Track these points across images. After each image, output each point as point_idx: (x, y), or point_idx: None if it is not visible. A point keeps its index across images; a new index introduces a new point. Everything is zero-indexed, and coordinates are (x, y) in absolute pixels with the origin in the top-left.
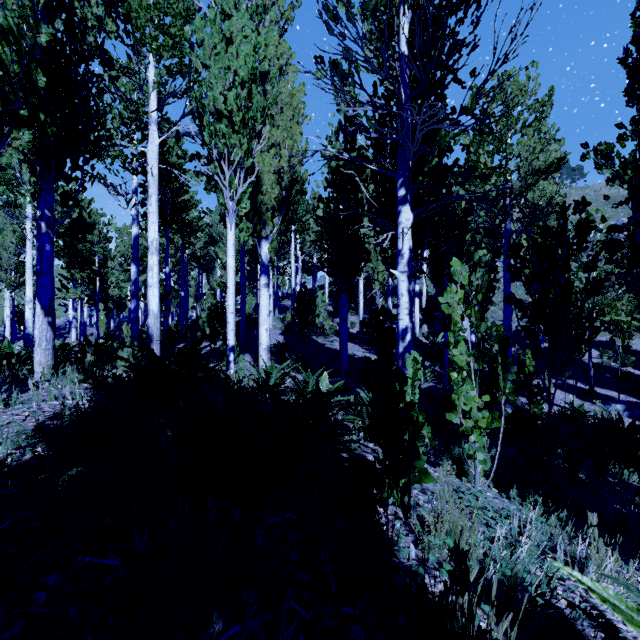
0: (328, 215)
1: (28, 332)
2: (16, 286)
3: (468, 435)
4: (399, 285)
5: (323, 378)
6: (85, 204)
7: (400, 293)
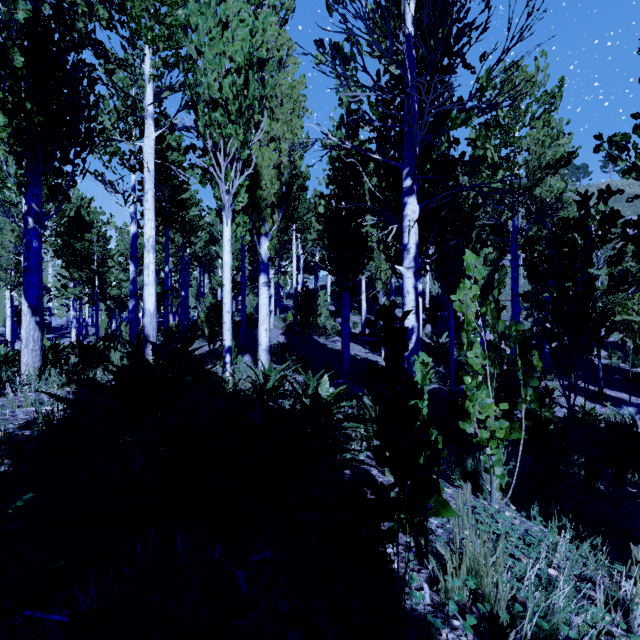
0: (330, 212)
1: None
2: (15, 286)
3: None
4: (405, 282)
5: (323, 382)
6: (85, 203)
7: (406, 290)
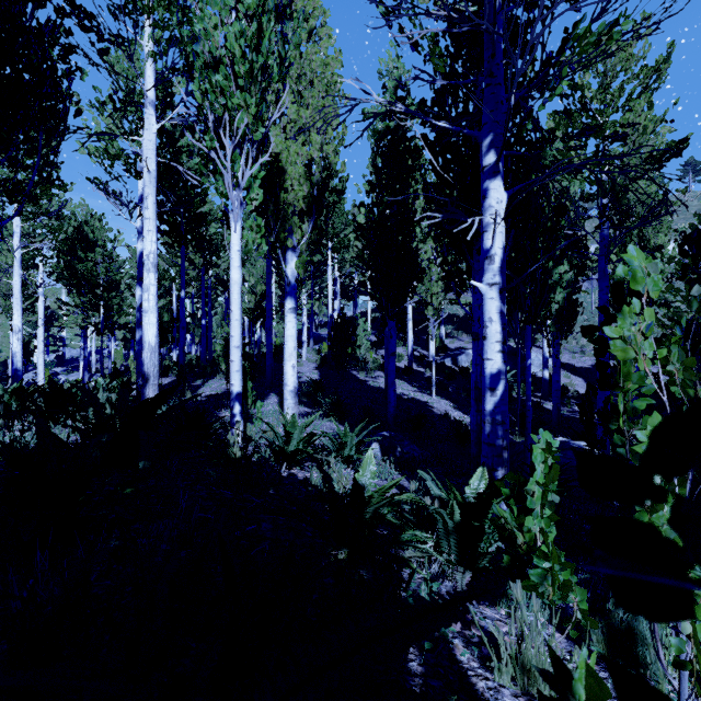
0: (371, 222)
1: (16, 367)
2: None
3: (580, 528)
4: (485, 305)
5: (366, 461)
6: (95, 220)
7: (487, 318)
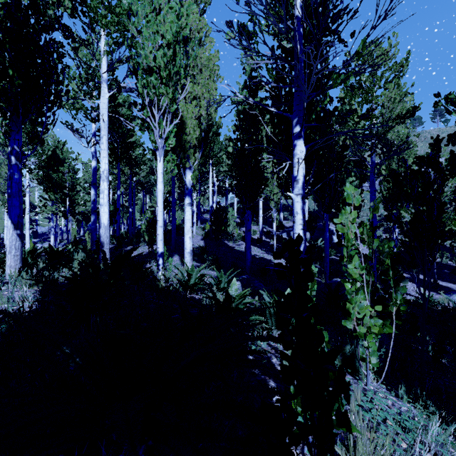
0: (236, 151)
1: None
2: None
3: None
4: (294, 205)
5: (232, 283)
6: (60, 145)
7: (295, 212)
